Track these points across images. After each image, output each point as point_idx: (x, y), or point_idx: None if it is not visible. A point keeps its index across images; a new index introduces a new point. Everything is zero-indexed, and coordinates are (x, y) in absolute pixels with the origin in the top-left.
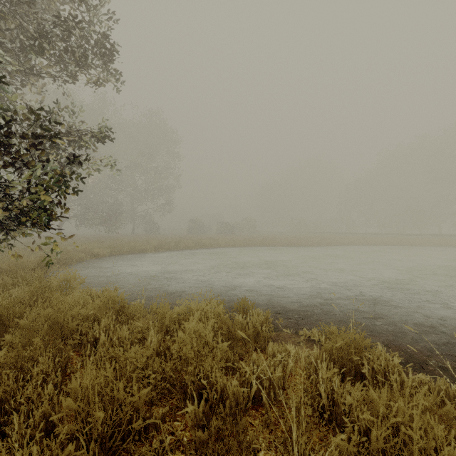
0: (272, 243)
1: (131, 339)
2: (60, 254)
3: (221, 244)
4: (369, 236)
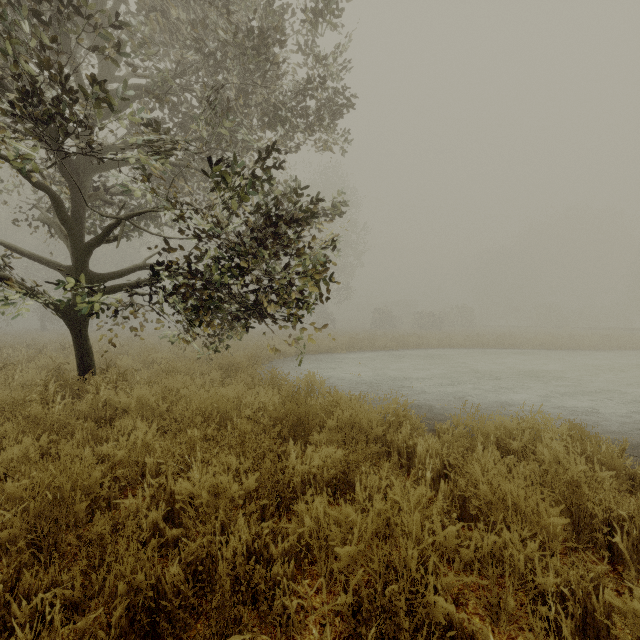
0: (514, 343)
1: (449, 454)
2: (254, 351)
3: (431, 344)
4: None
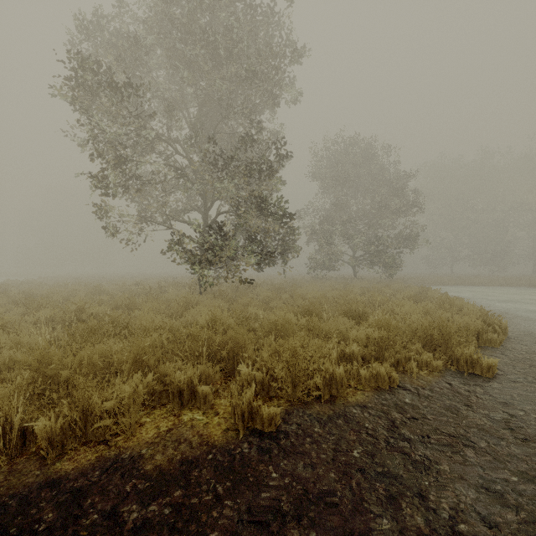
0: None
1: None
2: (418, 279)
3: None
4: None
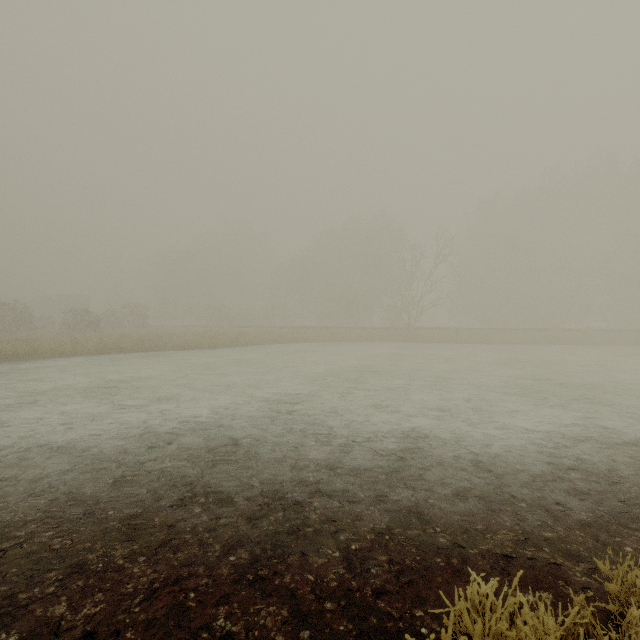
0: (156, 345)
1: None
2: None
3: (43, 352)
4: (302, 331)
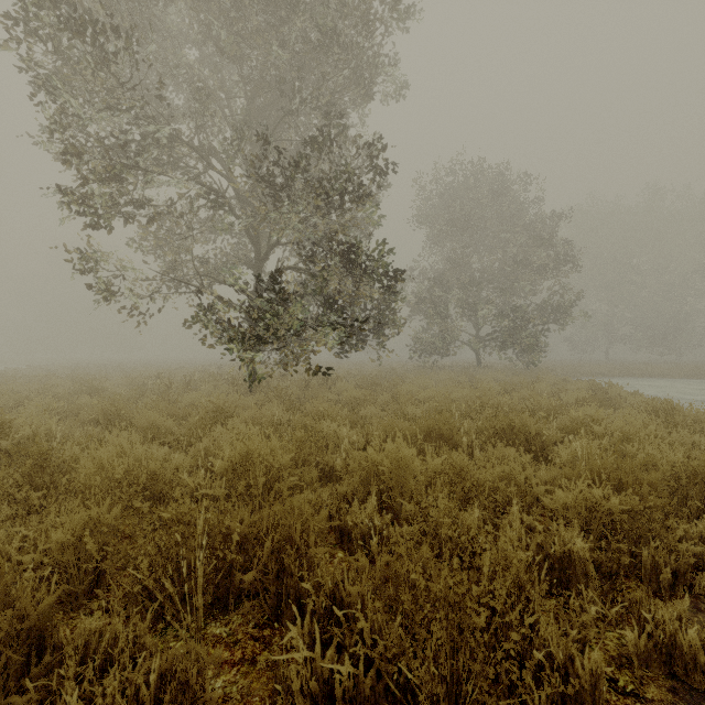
0: None
1: None
2: (567, 368)
3: None
4: None
